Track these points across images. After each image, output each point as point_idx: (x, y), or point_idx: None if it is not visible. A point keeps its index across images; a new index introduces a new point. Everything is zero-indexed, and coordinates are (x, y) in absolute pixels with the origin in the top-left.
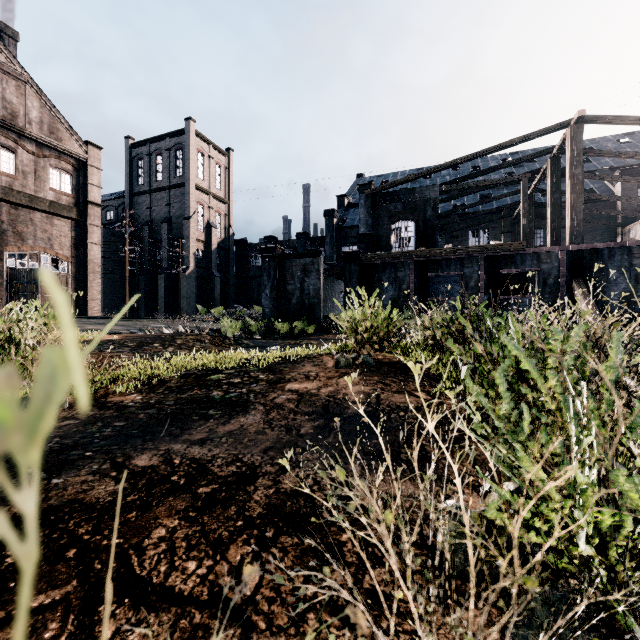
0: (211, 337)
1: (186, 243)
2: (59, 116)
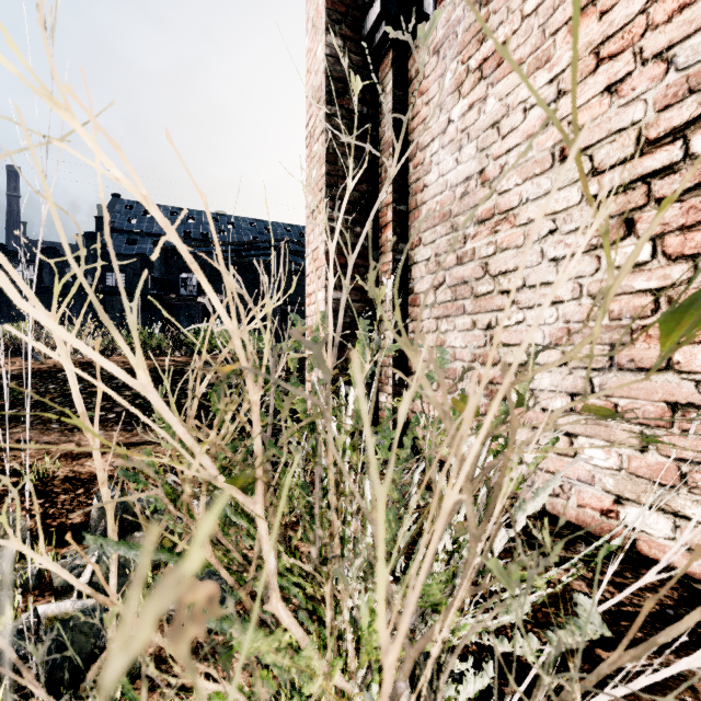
0: None
1: None
2: None
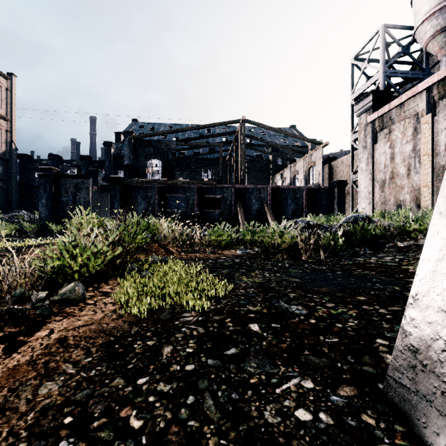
0: None
1: None
2: None
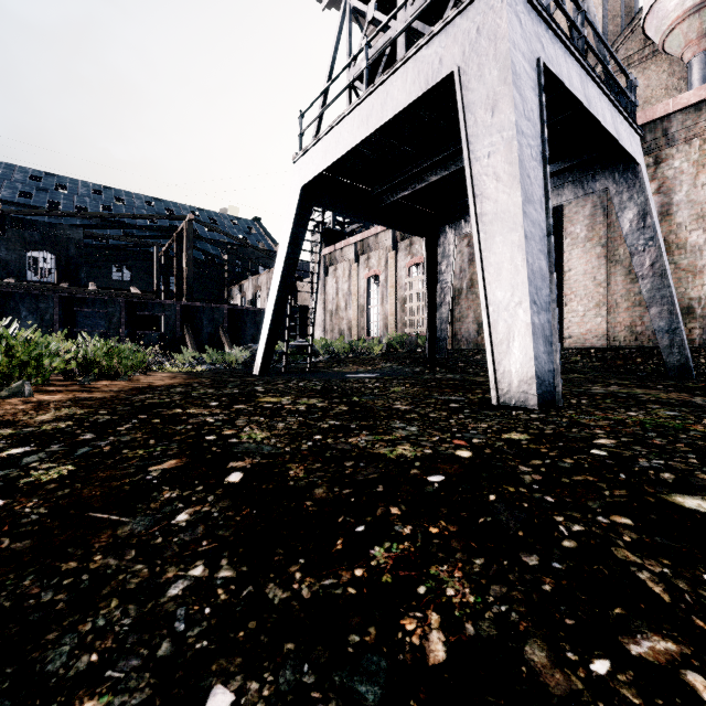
0: None
1: None
2: None
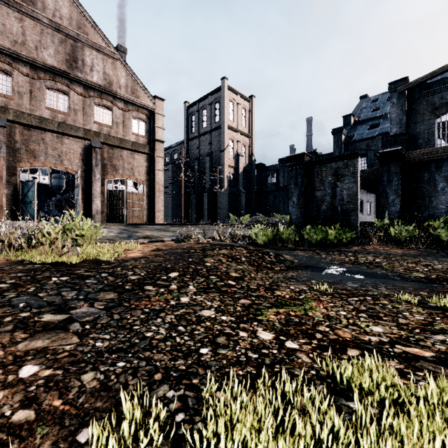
0: (247, 251)
1: (221, 169)
2: (137, 80)
